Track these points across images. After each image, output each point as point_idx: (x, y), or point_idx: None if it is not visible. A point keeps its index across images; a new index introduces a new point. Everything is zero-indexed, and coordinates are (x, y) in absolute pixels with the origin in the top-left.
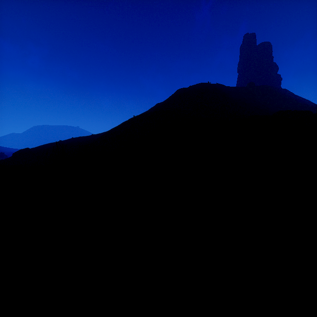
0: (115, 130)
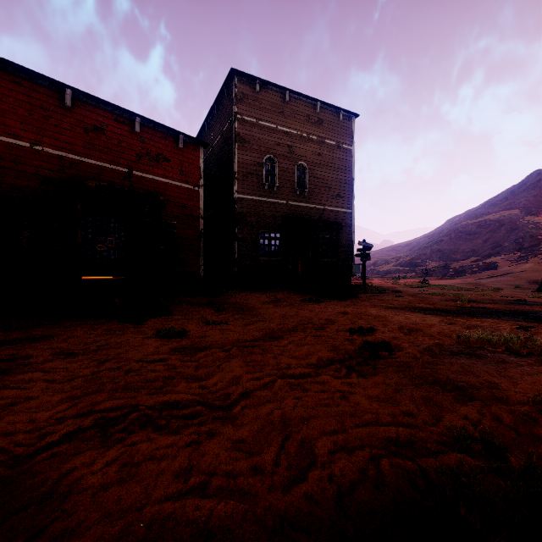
0: (433, 243)
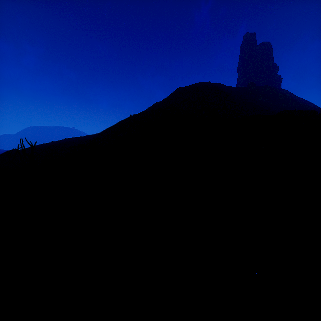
0: (110, 129)
